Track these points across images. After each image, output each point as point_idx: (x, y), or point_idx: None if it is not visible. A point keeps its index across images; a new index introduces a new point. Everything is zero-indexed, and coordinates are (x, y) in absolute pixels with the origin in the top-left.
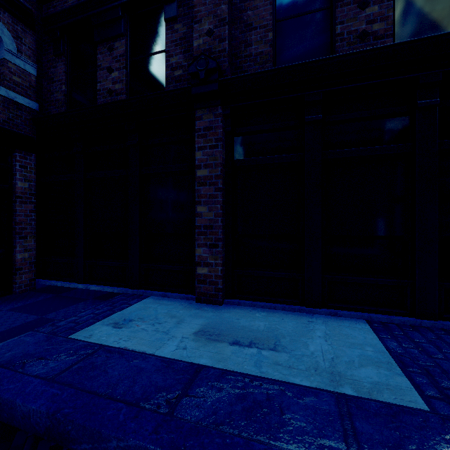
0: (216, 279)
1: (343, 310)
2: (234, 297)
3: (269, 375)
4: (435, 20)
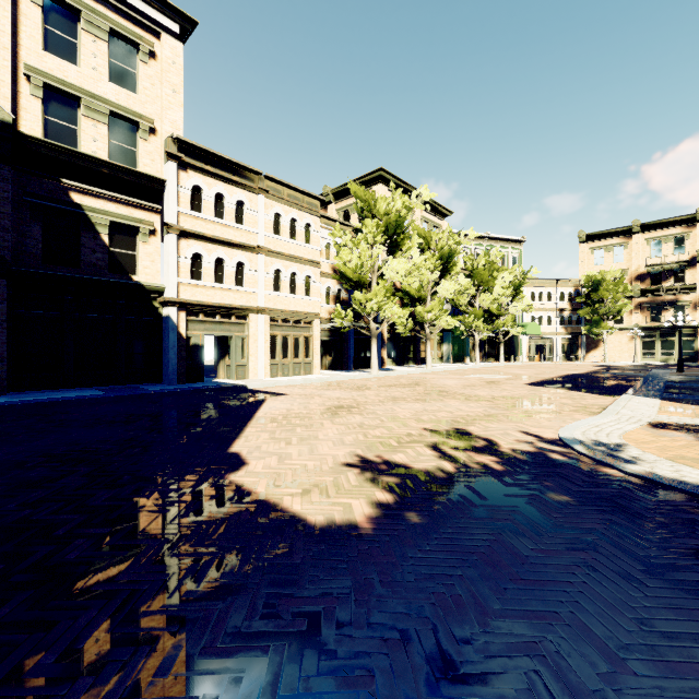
0: (3, 381)
1: (85, 387)
2: (15, 391)
3: (59, 397)
4: (126, 268)
